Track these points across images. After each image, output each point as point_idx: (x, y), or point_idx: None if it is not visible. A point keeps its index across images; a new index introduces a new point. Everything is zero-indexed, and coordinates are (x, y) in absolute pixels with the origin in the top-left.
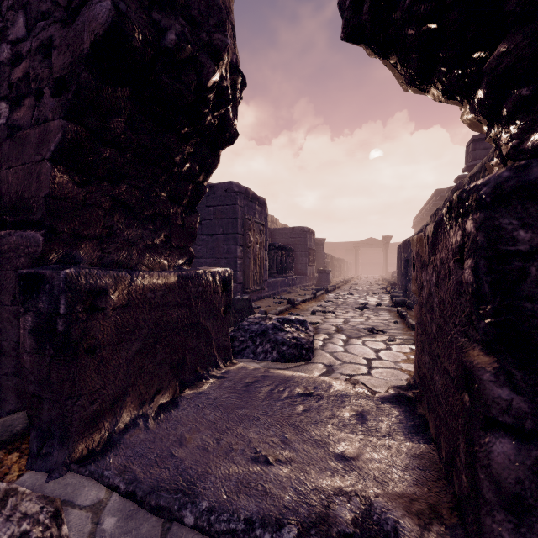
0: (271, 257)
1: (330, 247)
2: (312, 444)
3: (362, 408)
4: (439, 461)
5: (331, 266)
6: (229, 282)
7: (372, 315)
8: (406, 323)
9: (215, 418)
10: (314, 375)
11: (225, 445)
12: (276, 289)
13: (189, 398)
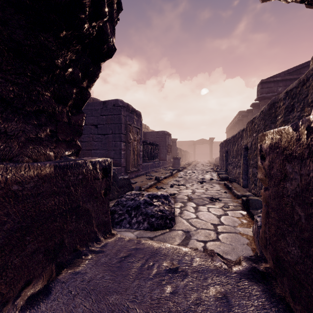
0: (144, 149)
1: (179, 144)
2: None
3: (225, 289)
4: None
5: (180, 154)
6: (109, 169)
7: (209, 187)
8: (232, 193)
9: (84, 311)
10: (177, 243)
11: None
12: (148, 170)
13: (64, 282)
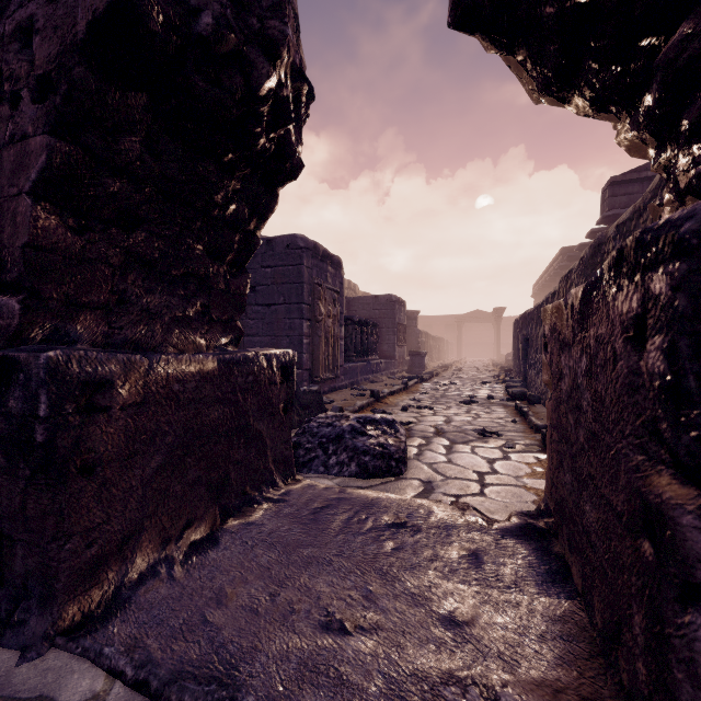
0: (348, 335)
1: (425, 322)
2: (407, 600)
3: (476, 546)
4: (590, 626)
5: (427, 346)
6: (291, 369)
7: (483, 412)
8: (528, 422)
9: (270, 561)
10: (408, 496)
11: (283, 604)
12: (355, 377)
13: (234, 532)
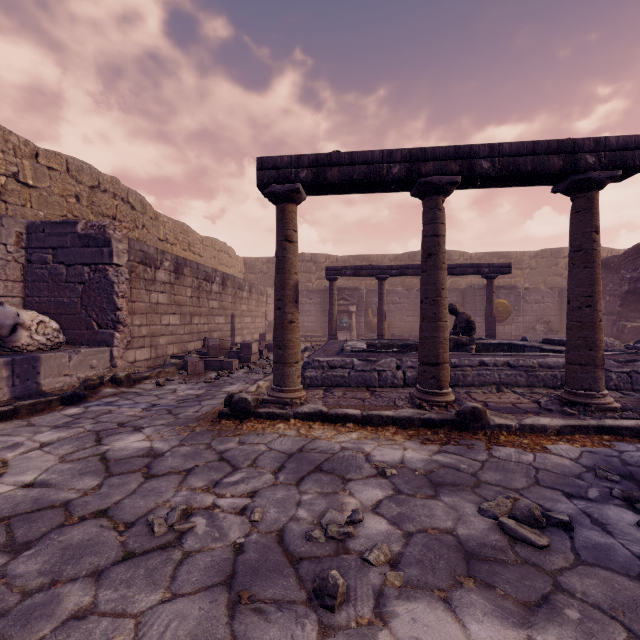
0: None
1: None
2: None
3: None
4: None
5: None
6: None
7: None
8: None
9: None
10: None
11: None
12: None
13: None
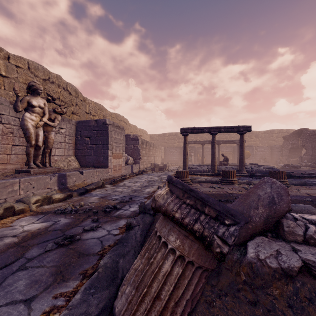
0: None
1: None
2: None
3: None
4: None
5: None
6: None
7: None
8: None
9: None
10: None
11: None
12: None
13: None
